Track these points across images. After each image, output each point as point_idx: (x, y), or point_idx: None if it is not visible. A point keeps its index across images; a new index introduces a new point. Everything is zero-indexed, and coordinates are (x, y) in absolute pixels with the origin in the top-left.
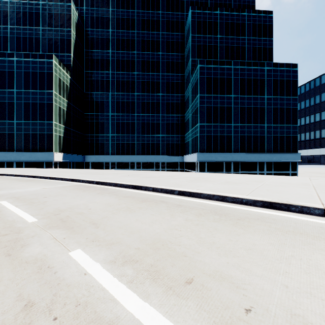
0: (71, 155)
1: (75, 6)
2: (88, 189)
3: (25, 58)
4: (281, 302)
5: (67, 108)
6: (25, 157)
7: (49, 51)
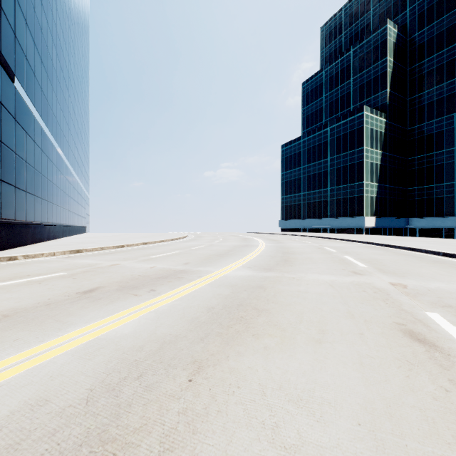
0: (387, 218)
1: (392, 23)
2: (372, 248)
3: (337, 123)
4: (386, 264)
5: (381, 160)
6: (336, 223)
7: (360, 100)
